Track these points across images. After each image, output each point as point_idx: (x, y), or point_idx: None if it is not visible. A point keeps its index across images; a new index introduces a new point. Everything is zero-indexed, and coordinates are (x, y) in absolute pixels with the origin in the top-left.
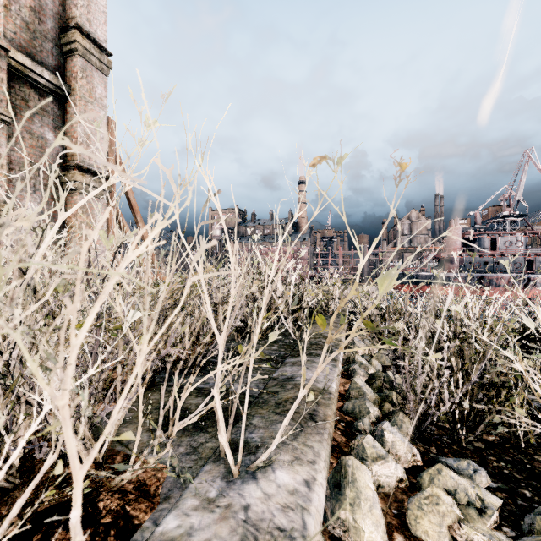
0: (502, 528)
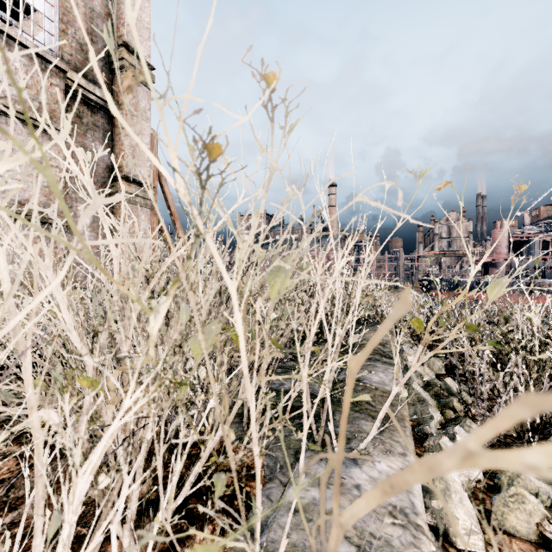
0: None
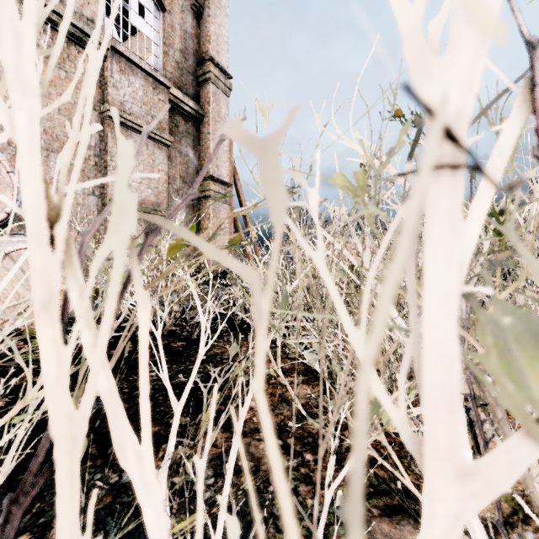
0: None
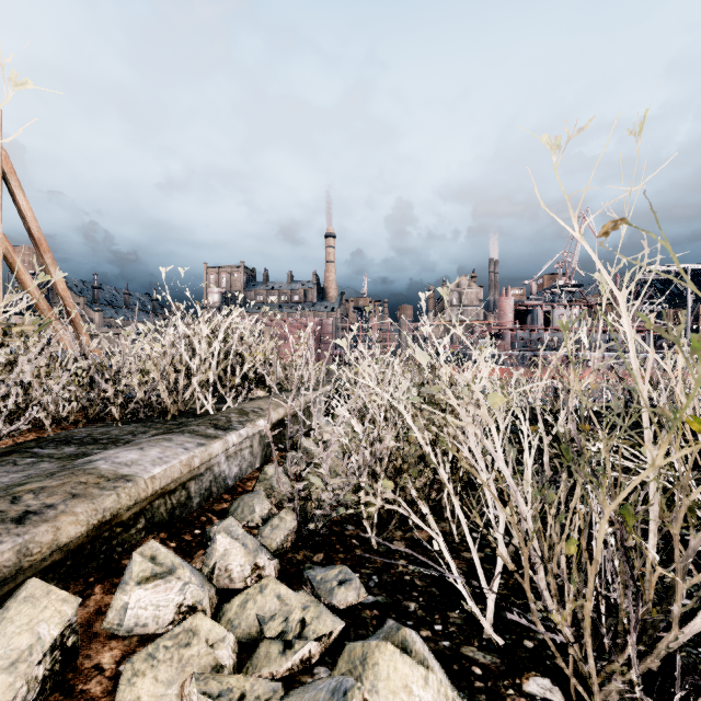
0: (315, 669)
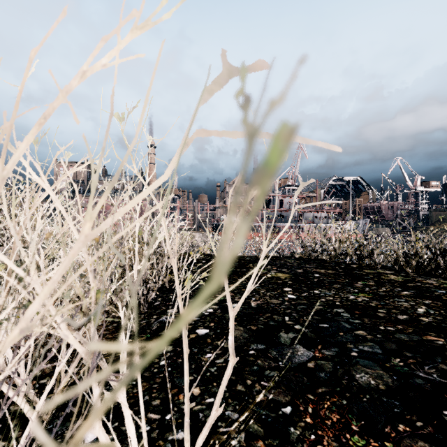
0: None
